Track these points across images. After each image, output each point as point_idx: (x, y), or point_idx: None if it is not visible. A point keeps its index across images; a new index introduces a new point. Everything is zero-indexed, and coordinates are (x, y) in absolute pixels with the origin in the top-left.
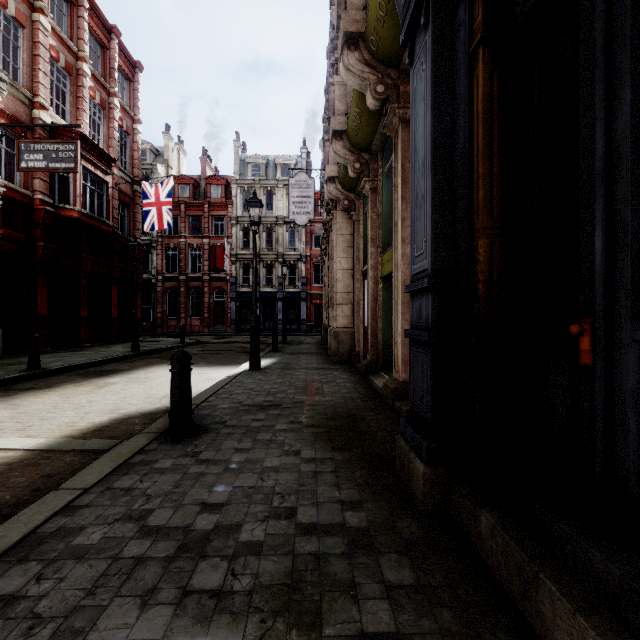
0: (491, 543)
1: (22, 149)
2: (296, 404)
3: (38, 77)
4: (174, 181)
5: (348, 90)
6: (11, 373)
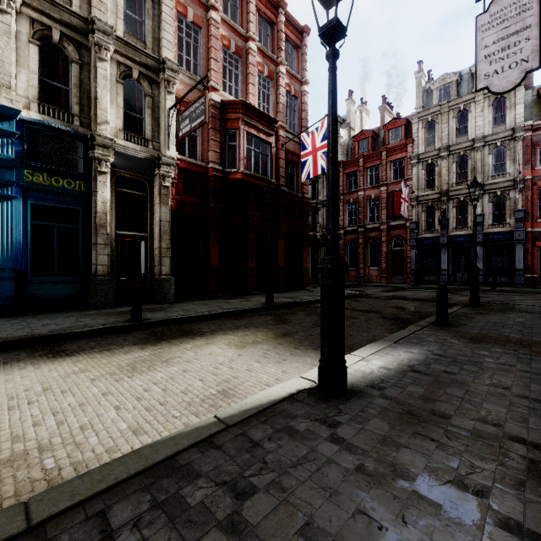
0: None
1: (180, 121)
2: None
3: (210, 65)
4: (354, 140)
5: None
6: (111, 323)
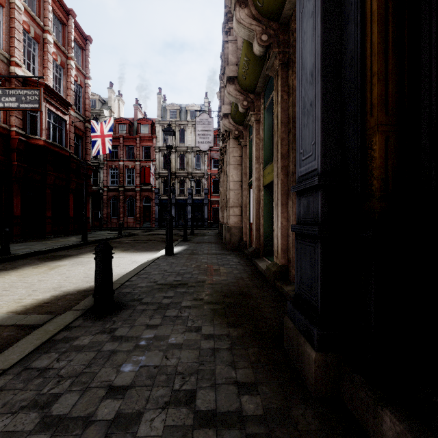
0: None
1: (0, 94)
2: (199, 283)
3: (14, 43)
4: (115, 122)
5: (238, 47)
6: None
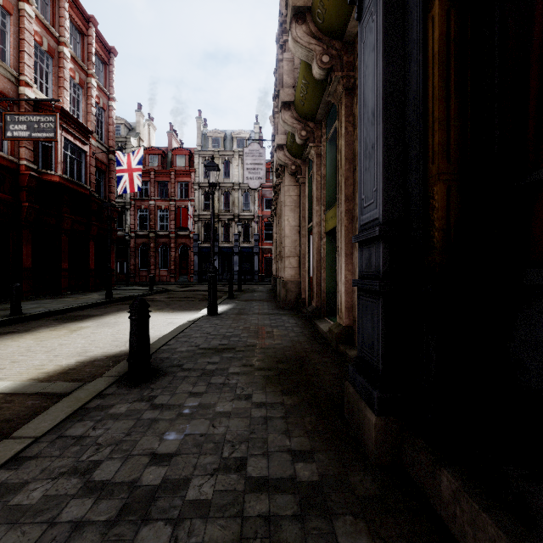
0: (455, 508)
1: (8, 120)
2: (248, 347)
3: (23, 58)
4: (145, 152)
5: (295, 66)
6: None
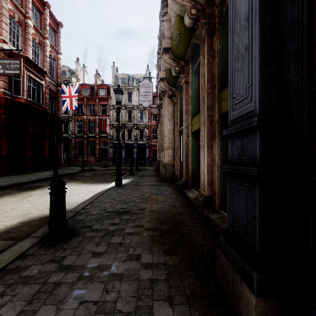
0: None
1: None
2: (140, 210)
3: (2, 25)
4: (81, 86)
5: (172, 24)
6: None
